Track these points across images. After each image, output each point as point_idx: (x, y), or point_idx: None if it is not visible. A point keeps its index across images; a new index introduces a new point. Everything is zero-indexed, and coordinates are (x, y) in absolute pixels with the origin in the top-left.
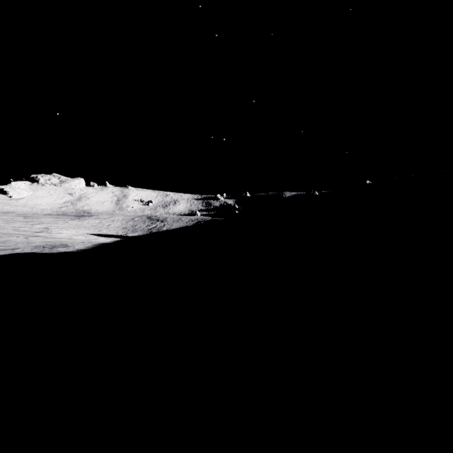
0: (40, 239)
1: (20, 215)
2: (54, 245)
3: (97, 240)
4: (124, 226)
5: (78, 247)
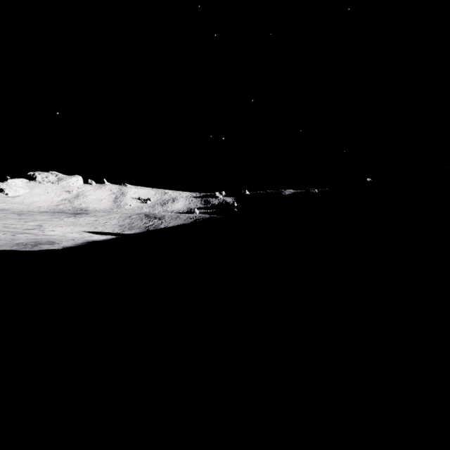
0: (28, 236)
1: (14, 212)
2: (38, 243)
3: (91, 237)
4: (120, 224)
5: (64, 244)
